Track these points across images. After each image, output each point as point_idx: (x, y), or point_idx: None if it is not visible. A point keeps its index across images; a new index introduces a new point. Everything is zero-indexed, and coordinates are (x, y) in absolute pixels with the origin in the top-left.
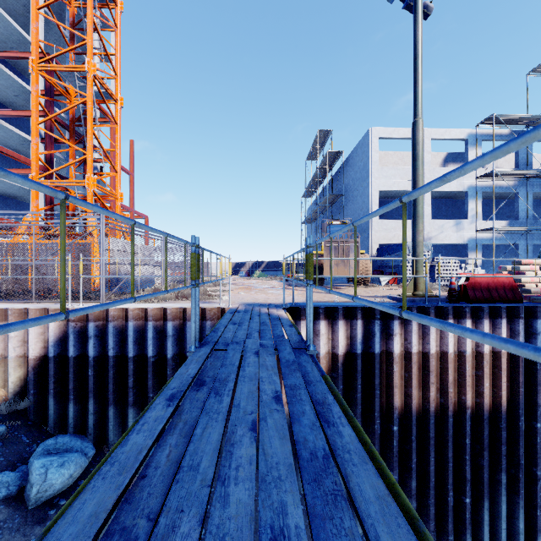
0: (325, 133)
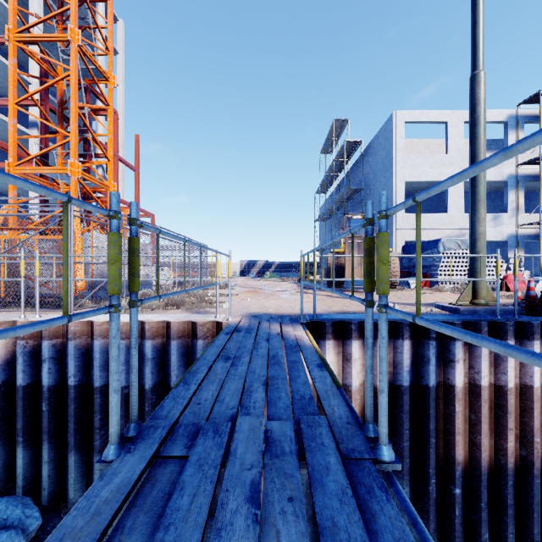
0: (341, 123)
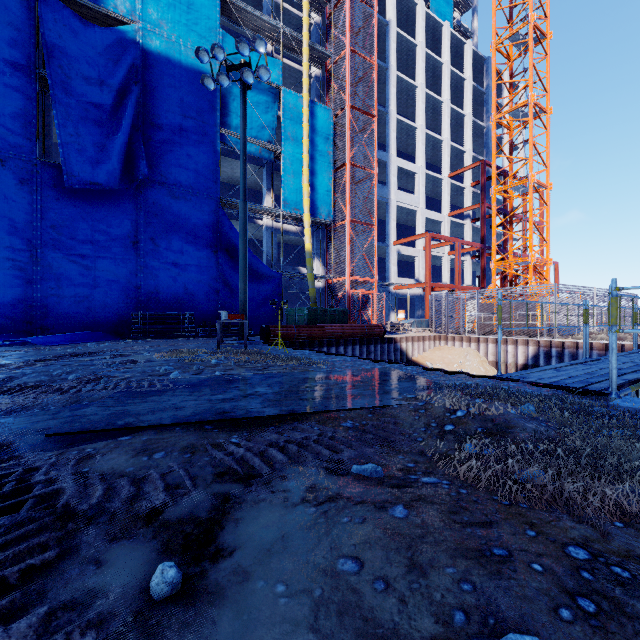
0: None
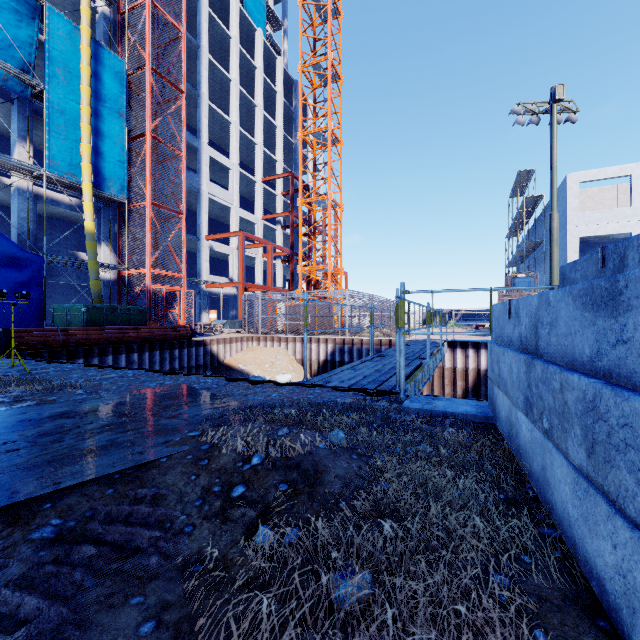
0: (527, 172)
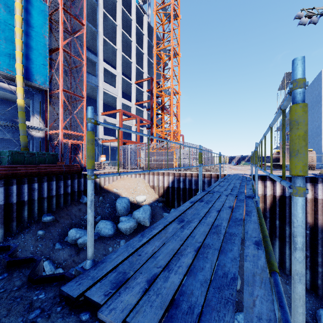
0: (290, 73)
